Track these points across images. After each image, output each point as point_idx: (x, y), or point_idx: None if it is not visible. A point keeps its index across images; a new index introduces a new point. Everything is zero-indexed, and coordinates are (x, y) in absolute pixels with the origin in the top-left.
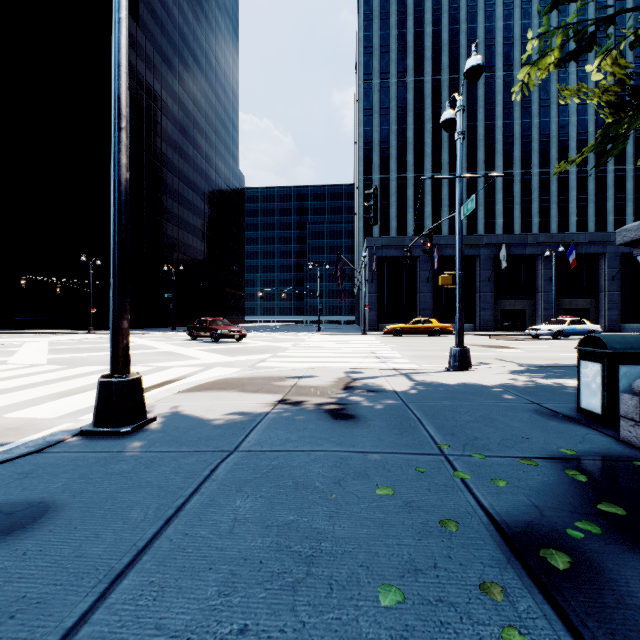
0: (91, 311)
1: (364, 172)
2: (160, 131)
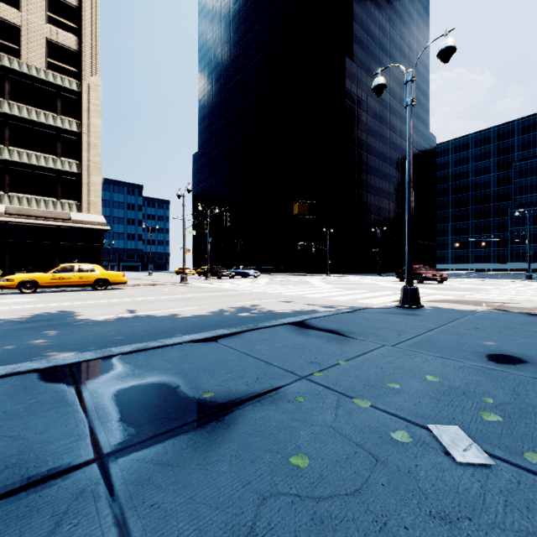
0: (328, 262)
1: None
2: (366, 128)
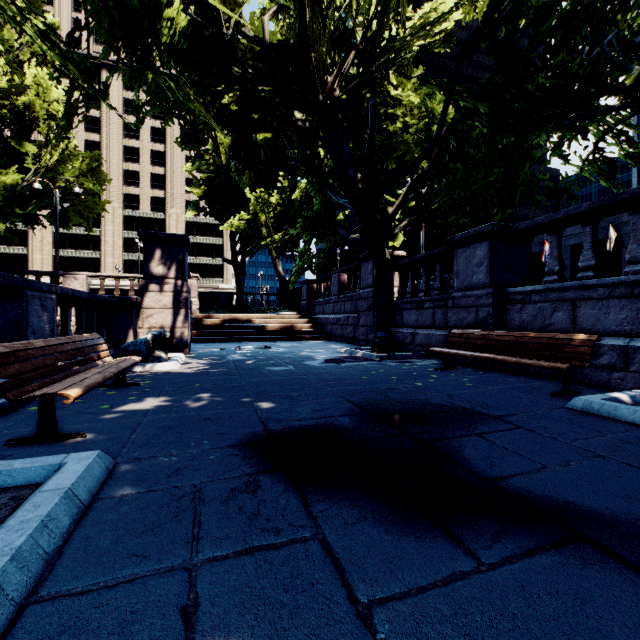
0: None
1: (638, 135)
2: None
